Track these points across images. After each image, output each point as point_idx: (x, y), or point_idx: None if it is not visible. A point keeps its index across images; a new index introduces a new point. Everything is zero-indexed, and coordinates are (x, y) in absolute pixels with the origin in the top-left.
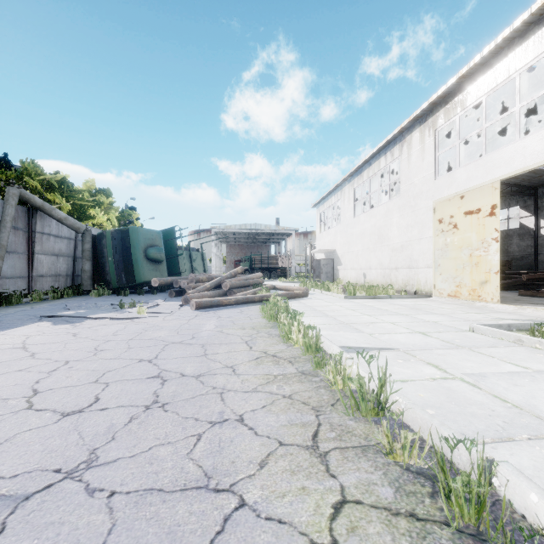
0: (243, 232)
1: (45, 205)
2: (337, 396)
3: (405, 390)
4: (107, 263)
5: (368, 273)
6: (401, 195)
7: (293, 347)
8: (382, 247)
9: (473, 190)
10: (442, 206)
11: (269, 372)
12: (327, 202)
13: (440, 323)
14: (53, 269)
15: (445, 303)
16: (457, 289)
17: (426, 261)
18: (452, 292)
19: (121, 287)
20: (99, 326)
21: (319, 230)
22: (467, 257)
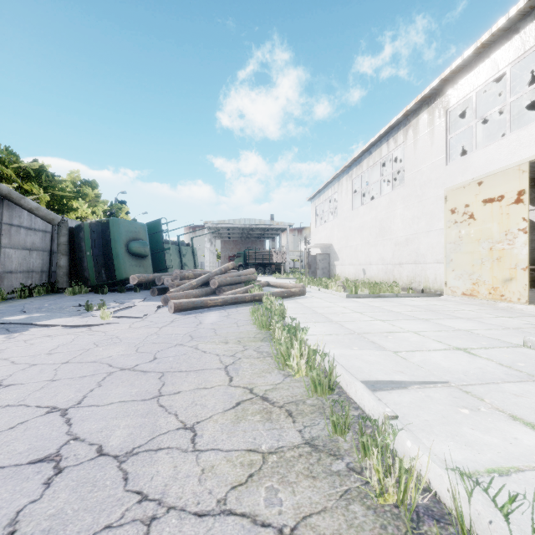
0: (237, 227)
1: (12, 193)
2: (392, 534)
3: (523, 508)
4: (85, 257)
5: (368, 269)
6: (406, 185)
7: (293, 378)
8: (383, 241)
9: (493, 175)
10: (455, 194)
11: (253, 444)
12: (323, 195)
13: (476, 332)
14: (24, 264)
15: (462, 302)
16: (474, 287)
17: (435, 256)
18: (468, 291)
19: (100, 284)
20: (40, 338)
21: (314, 225)
22: (487, 251)
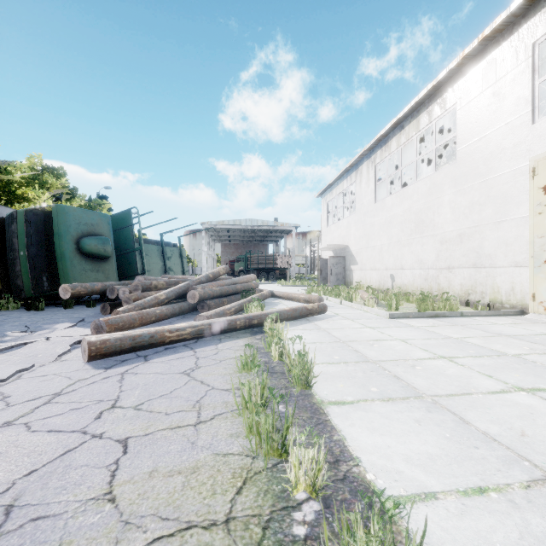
0: (238, 229)
1: None
2: None
3: None
4: (17, 259)
5: (398, 274)
6: (459, 161)
7: None
8: (422, 239)
9: None
10: None
11: None
12: (337, 188)
13: None
14: None
15: None
16: None
17: (512, 256)
18: None
19: (39, 296)
20: None
21: (325, 223)
22: None
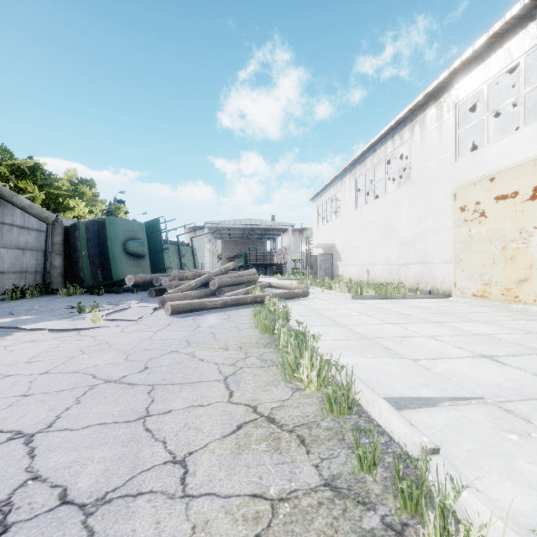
0: (238, 228)
1: (4, 190)
2: None
3: None
4: (80, 257)
5: (372, 269)
6: (412, 182)
7: (302, 392)
8: (388, 241)
9: (507, 170)
10: (465, 191)
11: (259, 486)
12: (326, 195)
13: (498, 337)
14: (17, 264)
15: (473, 304)
16: (485, 288)
17: (443, 255)
18: (478, 292)
19: (96, 285)
20: (22, 344)
21: (316, 225)
22: (499, 251)
